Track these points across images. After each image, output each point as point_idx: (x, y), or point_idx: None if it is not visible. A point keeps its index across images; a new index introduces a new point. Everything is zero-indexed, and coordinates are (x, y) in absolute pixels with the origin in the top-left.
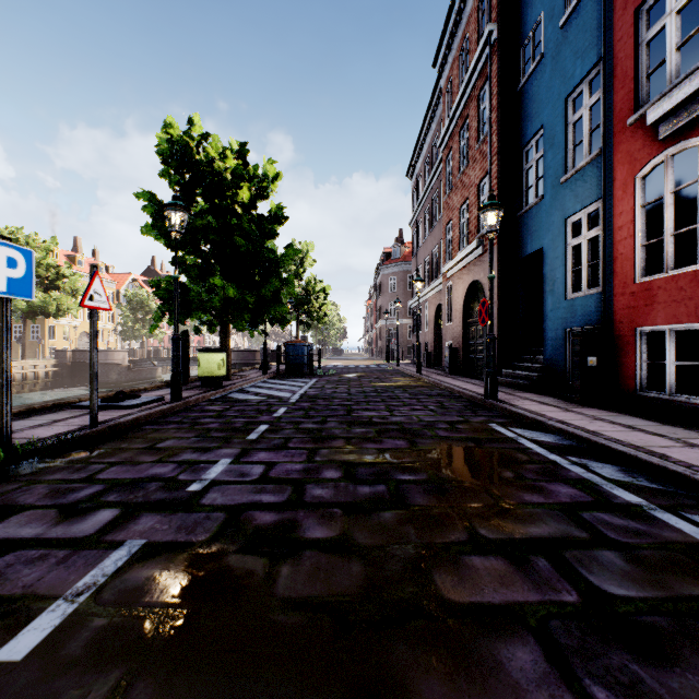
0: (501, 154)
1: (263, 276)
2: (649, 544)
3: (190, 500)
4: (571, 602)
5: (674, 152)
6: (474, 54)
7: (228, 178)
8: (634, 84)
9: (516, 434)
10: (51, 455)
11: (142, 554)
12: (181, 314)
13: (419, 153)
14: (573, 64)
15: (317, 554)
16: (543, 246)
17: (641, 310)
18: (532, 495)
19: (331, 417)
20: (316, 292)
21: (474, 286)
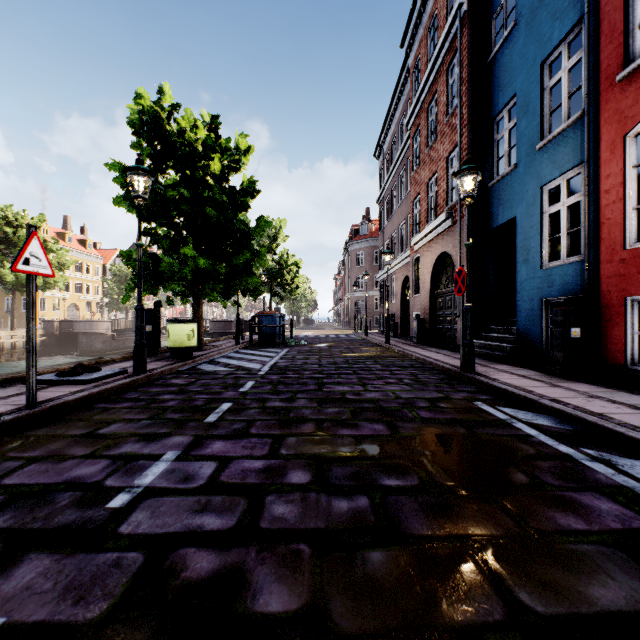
0: (471, 126)
1: (235, 248)
2: None
3: (104, 526)
4: None
5: None
6: (443, 29)
7: (200, 149)
8: (624, 37)
9: (507, 415)
10: None
11: None
12: (153, 284)
13: (387, 133)
14: (551, 27)
15: None
16: (516, 215)
17: (633, 278)
18: (566, 515)
19: (301, 393)
20: (288, 265)
21: (442, 258)
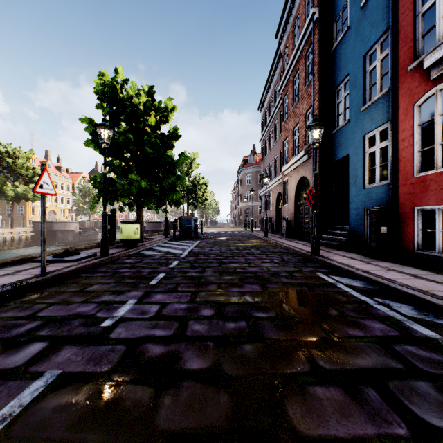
0: (321, 93)
1: (164, 174)
2: None
3: (101, 334)
4: (403, 435)
5: (442, 87)
6: (302, 28)
7: (141, 109)
8: (413, 43)
9: (335, 280)
10: (10, 297)
11: (55, 384)
12: (111, 198)
13: (266, 95)
14: (370, 32)
15: (193, 384)
16: (349, 153)
17: (418, 195)
18: (354, 330)
19: (208, 268)
20: (199, 184)
21: (302, 180)
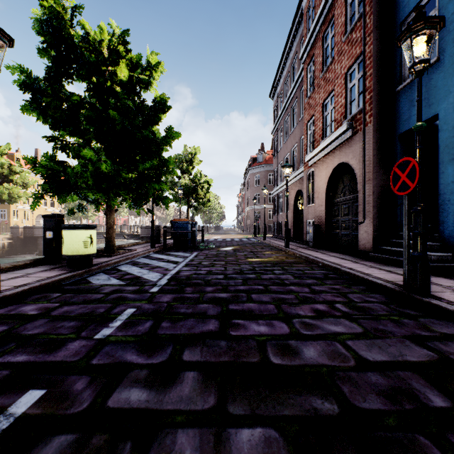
0: (377, 32)
1: (143, 155)
2: None
3: None
4: None
5: None
6: None
7: (105, 55)
8: None
9: None
10: None
11: None
12: (62, 191)
13: (280, 76)
14: None
15: None
16: (438, 112)
17: None
18: None
19: (191, 346)
20: (201, 183)
21: (338, 170)
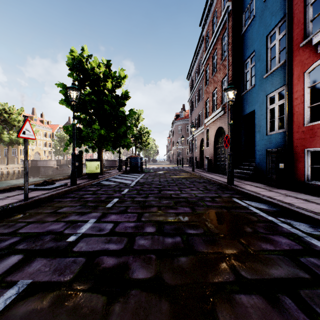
0: (233, 65)
1: (118, 124)
2: None
3: (67, 248)
4: None
5: None
6: (219, 18)
7: (101, 77)
8: (303, 26)
9: (246, 204)
10: None
11: (25, 293)
12: (79, 142)
13: (193, 68)
14: (270, 19)
15: (139, 293)
16: (254, 109)
17: (308, 140)
18: (266, 244)
19: (150, 194)
20: (144, 133)
21: (219, 129)
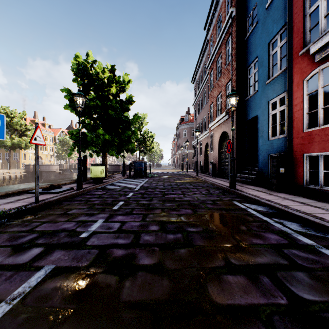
0: (237, 70)
1: (122, 129)
2: (321, 268)
3: (81, 242)
4: (283, 304)
5: (323, 67)
6: (224, 23)
7: (106, 82)
8: (302, 35)
9: (246, 206)
10: (14, 218)
11: (52, 274)
12: (83, 147)
13: (197, 71)
14: (272, 26)
15: (145, 274)
16: (257, 114)
17: (306, 145)
18: (256, 239)
19: (155, 198)
20: (148, 137)
21: (224, 134)
